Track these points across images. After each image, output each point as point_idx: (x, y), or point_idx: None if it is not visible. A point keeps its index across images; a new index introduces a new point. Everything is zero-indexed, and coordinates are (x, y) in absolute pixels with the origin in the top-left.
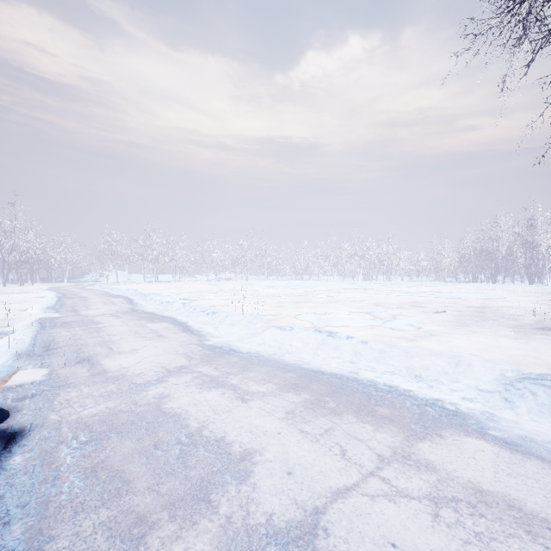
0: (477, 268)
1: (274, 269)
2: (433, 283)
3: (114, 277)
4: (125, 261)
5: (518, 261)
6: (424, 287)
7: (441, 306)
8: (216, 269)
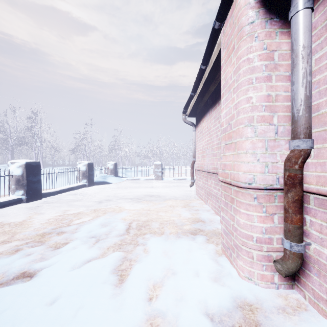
0: None
1: None
2: None
3: None
4: None
5: None
6: None
7: None
8: None
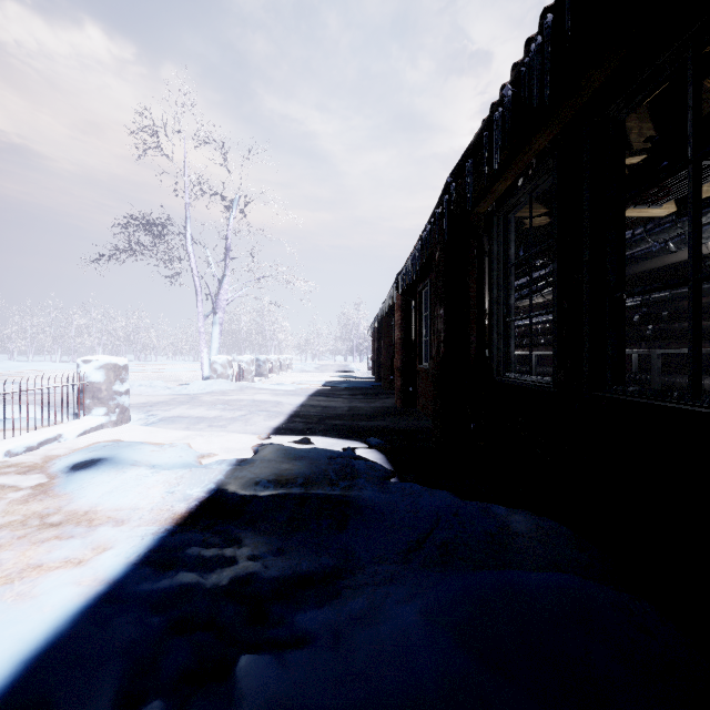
0: (229, 347)
1: None
2: (183, 362)
3: None
4: None
5: (253, 342)
6: (166, 366)
7: (144, 377)
8: None
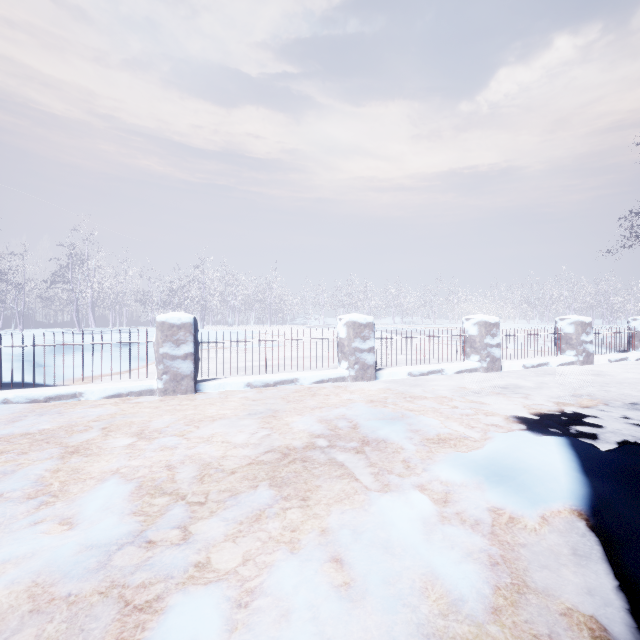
0: None
1: (464, 312)
2: None
3: (316, 321)
4: (331, 307)
5: None
6: None
7: None
8: (402, 312)
